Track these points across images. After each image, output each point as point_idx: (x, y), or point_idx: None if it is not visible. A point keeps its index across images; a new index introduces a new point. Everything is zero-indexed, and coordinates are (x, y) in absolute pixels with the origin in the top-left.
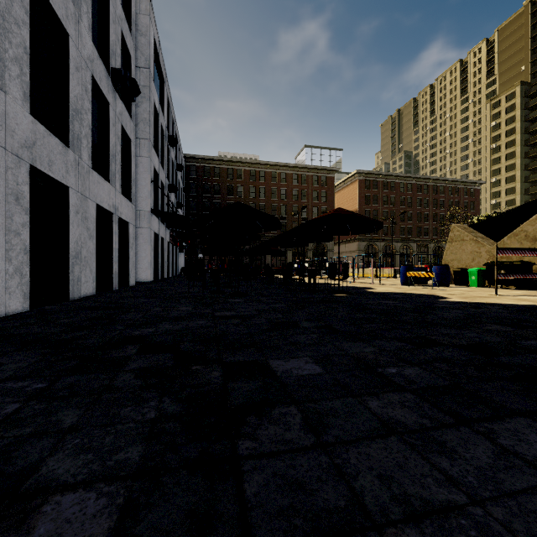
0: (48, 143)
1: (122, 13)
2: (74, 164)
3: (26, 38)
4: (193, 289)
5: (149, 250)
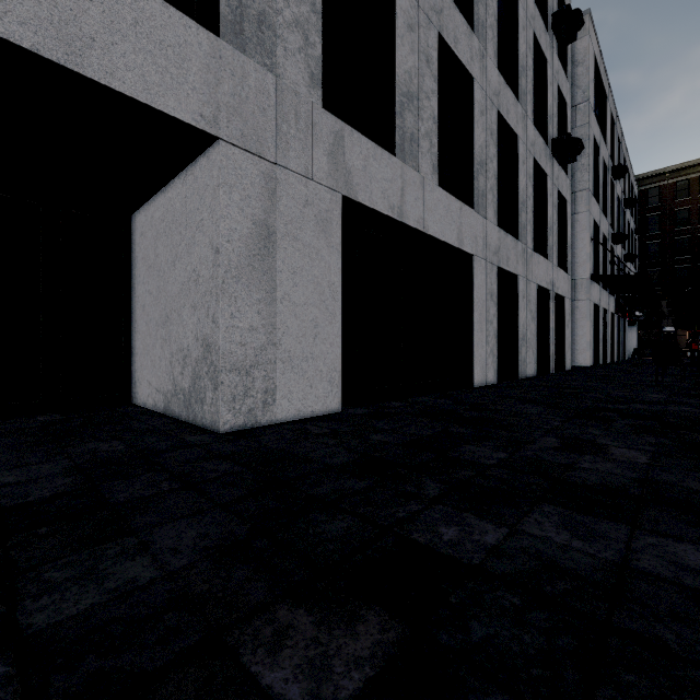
0: (506, 243)
1: (557, 64)
2: (521, 253)
3: (495, 167)
4: (661, 378)
5: (588, 327)
